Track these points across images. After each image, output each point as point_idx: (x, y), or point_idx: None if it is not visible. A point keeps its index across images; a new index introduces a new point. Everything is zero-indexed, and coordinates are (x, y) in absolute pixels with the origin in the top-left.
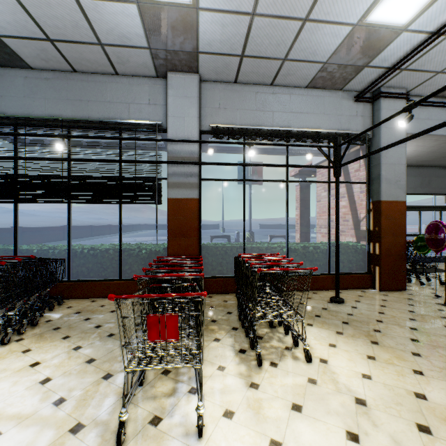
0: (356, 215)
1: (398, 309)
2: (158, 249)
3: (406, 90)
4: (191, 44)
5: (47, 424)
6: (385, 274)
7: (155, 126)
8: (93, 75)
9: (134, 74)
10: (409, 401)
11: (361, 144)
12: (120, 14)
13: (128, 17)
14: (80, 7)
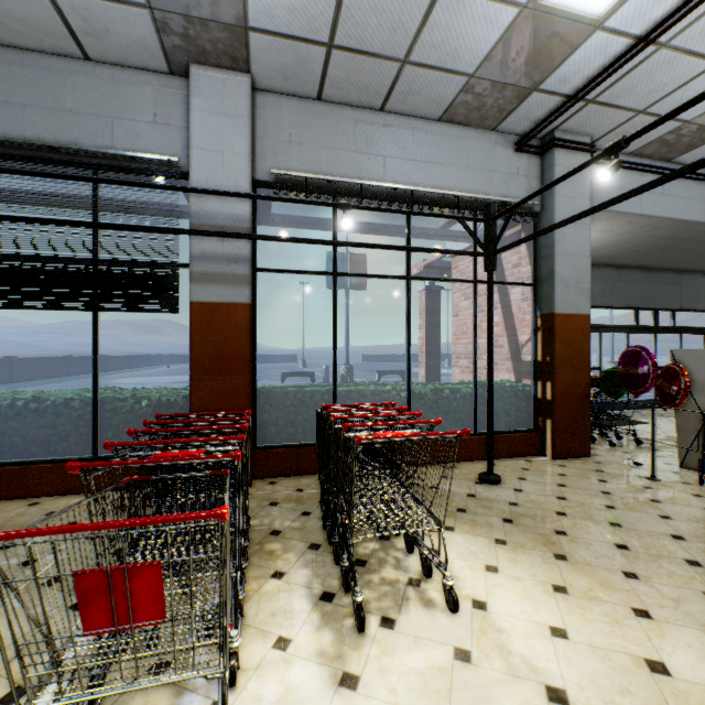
0: (515, 338)
1: (585, 490)
2: (174, 397)
3: (591, 140)
4: (233, 9)
5: None
6: (561, 432)
7: (167, 166)
8: (36, 55)
9: (124, 63)
10: (641, 681)
11: (525, 221)
12: None
13: None
14: None
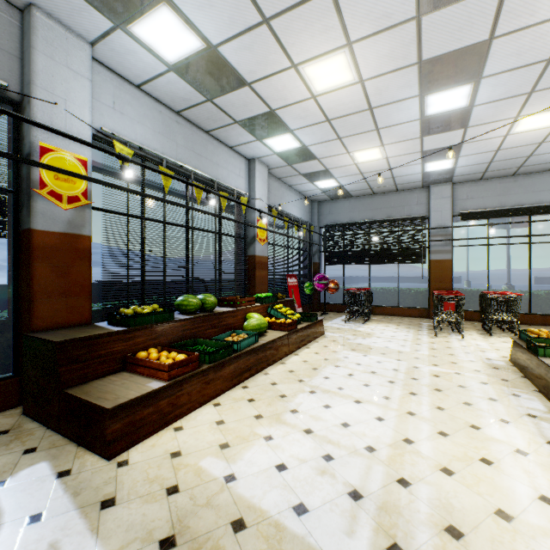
0: None
1: None
2: (421, 290)
3: None
4: (448, 176)
5: (408, 333)
6: None
7: (421, 217)
8: (383, 194)
9: (408, 189)
10: None
11: None
12: (411, 177)
13: (415, 176)
14: (393, 179)
